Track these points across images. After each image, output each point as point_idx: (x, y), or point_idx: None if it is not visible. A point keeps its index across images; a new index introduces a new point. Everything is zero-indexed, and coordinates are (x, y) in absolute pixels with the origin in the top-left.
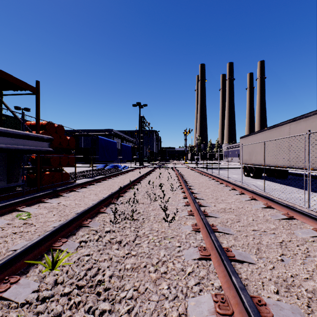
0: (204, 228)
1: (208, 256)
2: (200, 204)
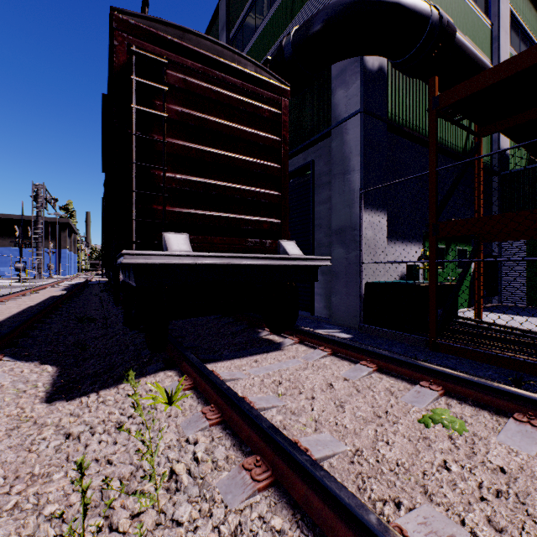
0: None
1: None
2: None
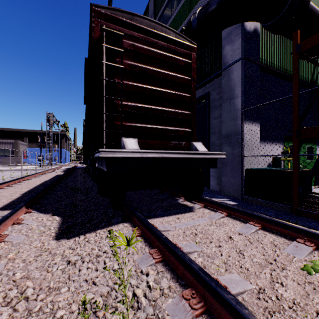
0: None
1: None
2: None
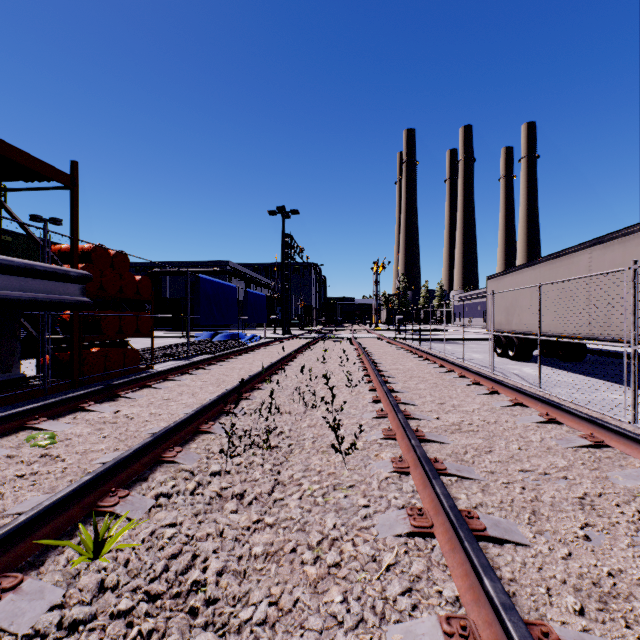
0: (419, 466)
1: (429, 529)
2: (409, 414)
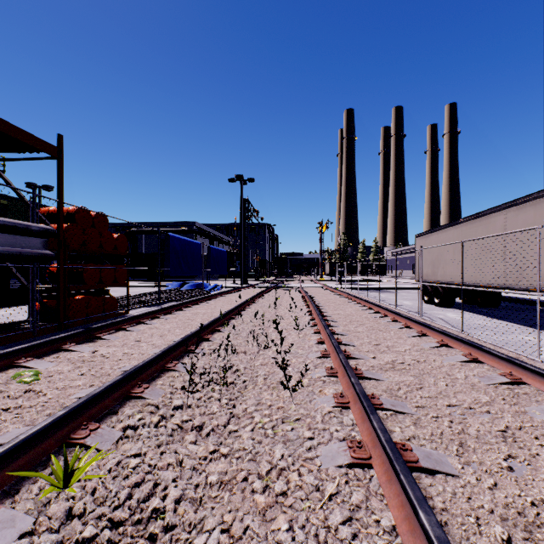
0: (358, 401)
1: (367, 461)
2: (349, 354)
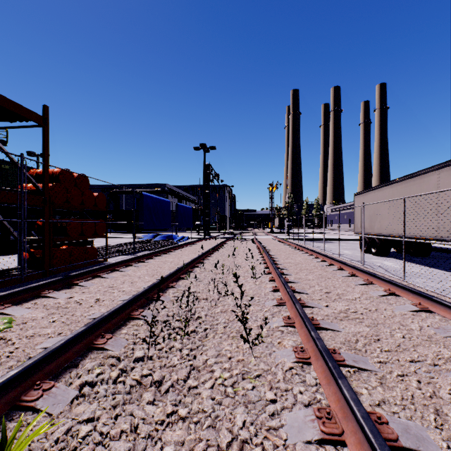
0: (320, 358)
1: (340, 437)
2: (303, 303)
